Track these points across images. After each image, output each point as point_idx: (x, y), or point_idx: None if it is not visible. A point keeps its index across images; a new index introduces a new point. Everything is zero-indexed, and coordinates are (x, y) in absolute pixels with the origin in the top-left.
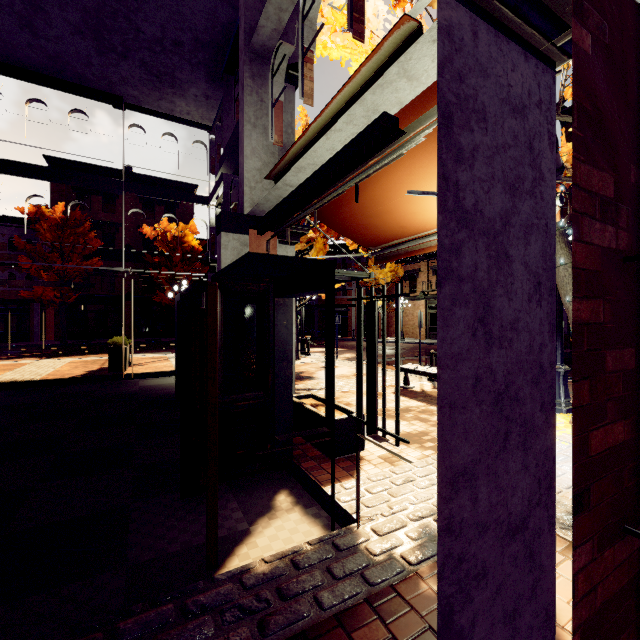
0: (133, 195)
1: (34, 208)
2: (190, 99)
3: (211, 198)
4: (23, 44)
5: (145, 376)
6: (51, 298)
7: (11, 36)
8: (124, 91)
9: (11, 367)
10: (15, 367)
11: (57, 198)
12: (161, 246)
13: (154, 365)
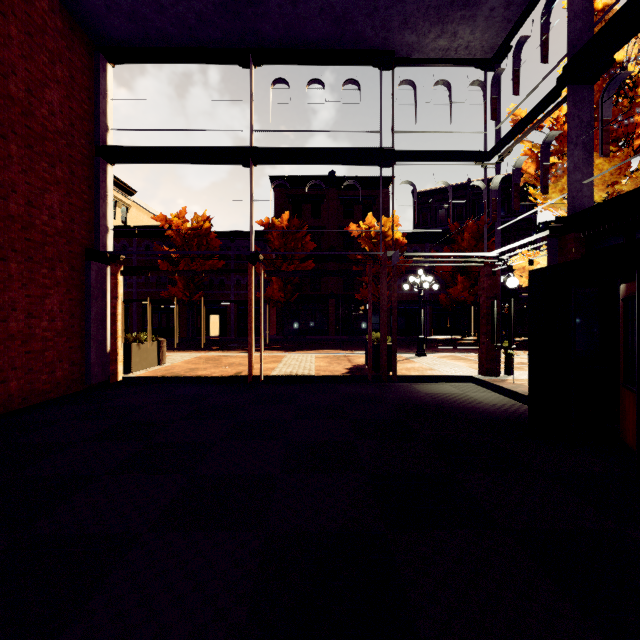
0: (335, 198)
1: (268, 220)
2: (480, 19)
3: (499, 149)
4: (315, 12)
5: (413, 380)
6: (278, 298)
7: (306, 5)
8: (398, 40)
9: (274, 359)
10: (277, 359)
11: (278, 211)
12: (364, 243)
13: (406, 366)
